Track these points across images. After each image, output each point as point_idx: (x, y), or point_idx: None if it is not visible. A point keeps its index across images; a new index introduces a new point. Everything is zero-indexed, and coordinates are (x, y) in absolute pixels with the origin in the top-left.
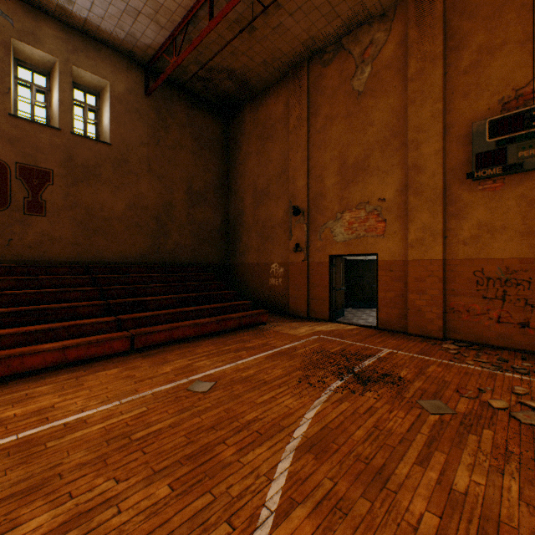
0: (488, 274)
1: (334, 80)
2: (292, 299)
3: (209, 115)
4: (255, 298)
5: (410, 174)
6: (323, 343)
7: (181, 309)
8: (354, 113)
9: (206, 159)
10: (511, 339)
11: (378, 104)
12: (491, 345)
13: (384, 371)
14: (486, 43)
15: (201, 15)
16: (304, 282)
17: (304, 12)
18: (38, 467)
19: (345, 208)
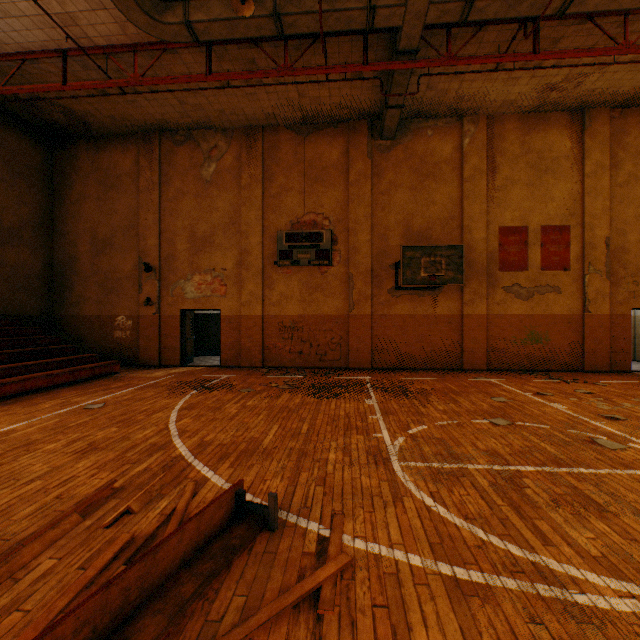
0: (286, 324)
1: (186, 162)
2: (143, 350)
3: (26, 138)
4: (95, 352)
5: (243, 254)
6: (181, 378)
7: (23, 363)
8: (203, 196)
9: (22, 189)
10: (295, 362)
11: (222, 196)
12: (287, 367)
13: (223, 384)
14: (285, 184)
15: (45, 60)
16: (157, 333)
17: (161, 103)
18: (15, 442)
19: (196, 271)
